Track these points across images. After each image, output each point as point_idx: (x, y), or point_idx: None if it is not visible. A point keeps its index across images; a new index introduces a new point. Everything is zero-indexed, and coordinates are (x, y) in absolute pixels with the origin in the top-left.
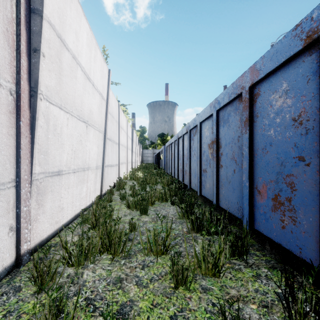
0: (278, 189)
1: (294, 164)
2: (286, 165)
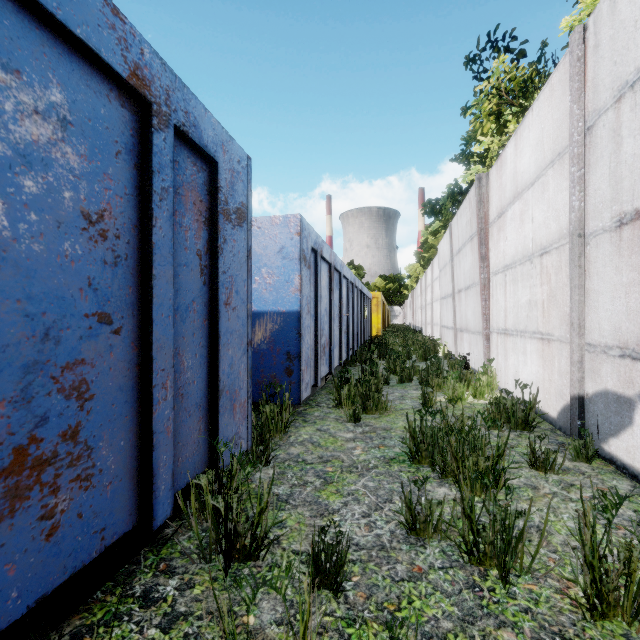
0: (34, 420)
1: (88, 332)
2: (65, 338)
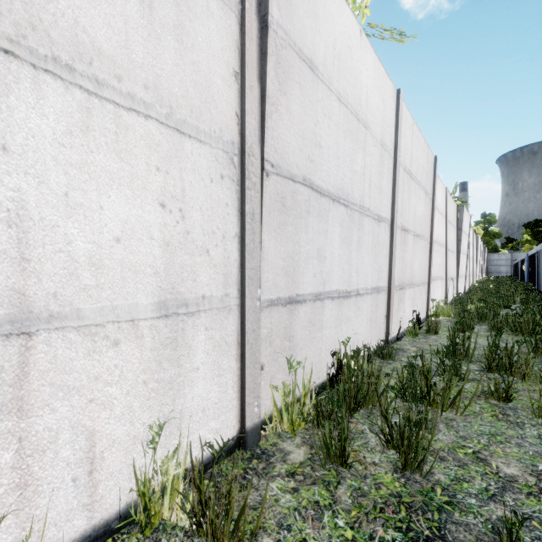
0: None
1: None
2: None
